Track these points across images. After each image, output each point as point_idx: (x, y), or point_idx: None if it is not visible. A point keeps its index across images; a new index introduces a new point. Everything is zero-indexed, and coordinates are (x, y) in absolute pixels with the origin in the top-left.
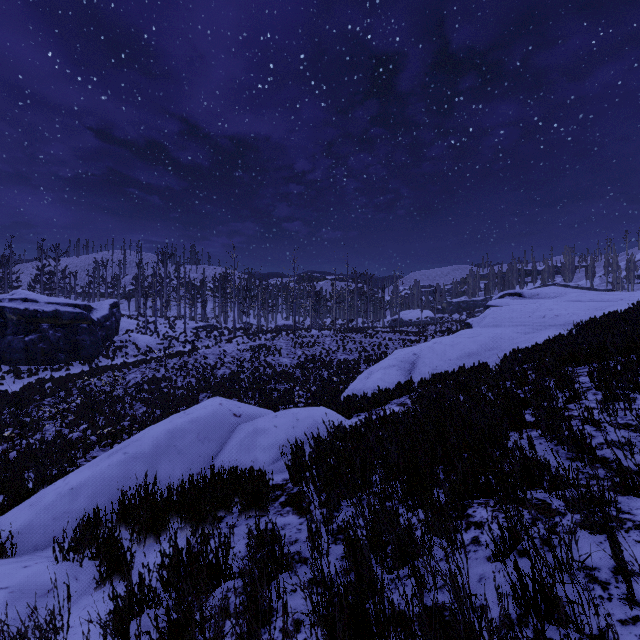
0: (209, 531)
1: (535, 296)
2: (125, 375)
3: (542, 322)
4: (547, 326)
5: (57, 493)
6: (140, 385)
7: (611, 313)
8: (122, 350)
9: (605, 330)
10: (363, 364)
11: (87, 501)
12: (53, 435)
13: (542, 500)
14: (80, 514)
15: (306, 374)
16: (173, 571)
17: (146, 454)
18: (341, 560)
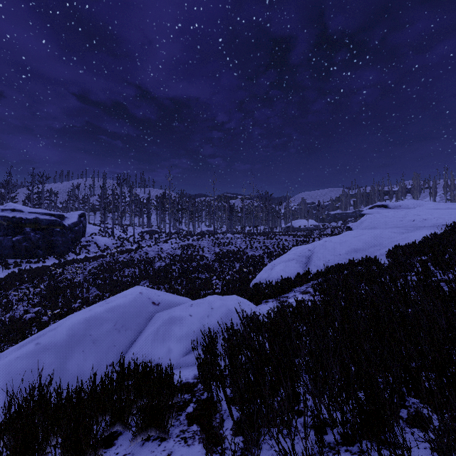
0: None
1: (398, 207)
2: (86, 266)
3: (413, 224)
4: (418, 227)
5: None
6: (95, 274)
7: None
8: (86, 248)
9: None
10: (266, 258)
11: None
12: (19, 314)
13: None
14: None
15: (222, 266)
16: None
17: (59, 344)
18: None
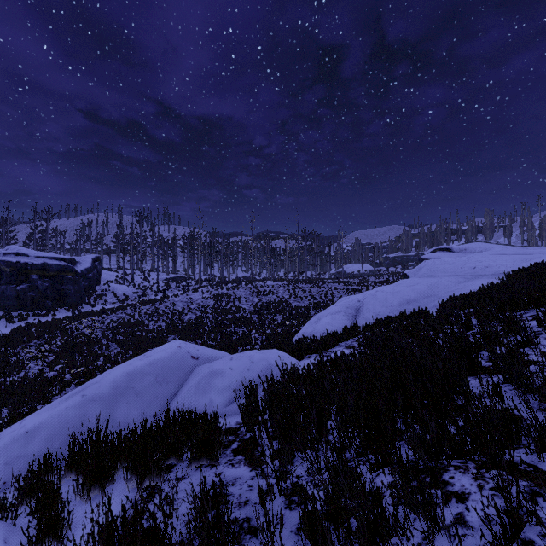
0: (156, 483)
1: (463, 251)
2: (104, 320)
3: (473, 272)
4: (478, 276)
5: (11, 436)
6: (116, 328)
7: (538, 264)
8: (102, 298)
9: (540, 278)
10: (312, 310)
11: (41, 445)
12: (34, 373)
13: (533, 465)
14: (33, 458)
15: (262, 319)
16: (106, 541)
17: (104, 396)
18: (296, 533)
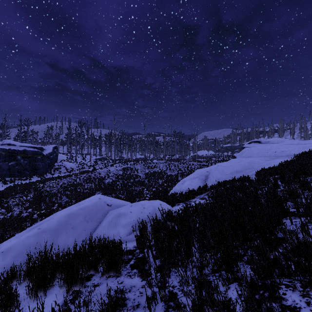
0: (79, 289)
1: (267, 142)
2: (59, 182)
3: (275, 155)
4: (278, 157)
5: None
6: (65, 187)
7: None
8: (58, 170)
9: None
10: (179, 177)
11: (11, 260)
12: (17, 214)
13: None
14: (5, 269)
15: (150, 182)
16: None
17: (52, 229)
18: None
